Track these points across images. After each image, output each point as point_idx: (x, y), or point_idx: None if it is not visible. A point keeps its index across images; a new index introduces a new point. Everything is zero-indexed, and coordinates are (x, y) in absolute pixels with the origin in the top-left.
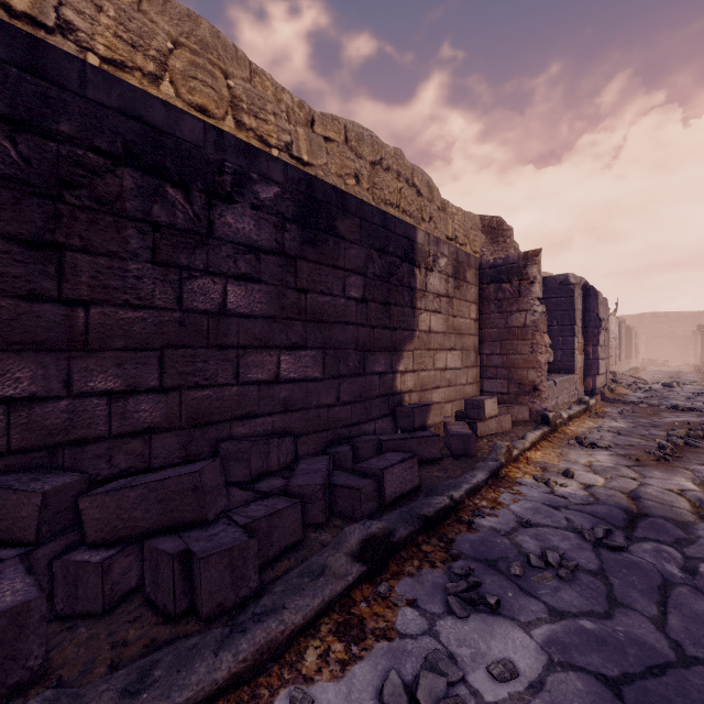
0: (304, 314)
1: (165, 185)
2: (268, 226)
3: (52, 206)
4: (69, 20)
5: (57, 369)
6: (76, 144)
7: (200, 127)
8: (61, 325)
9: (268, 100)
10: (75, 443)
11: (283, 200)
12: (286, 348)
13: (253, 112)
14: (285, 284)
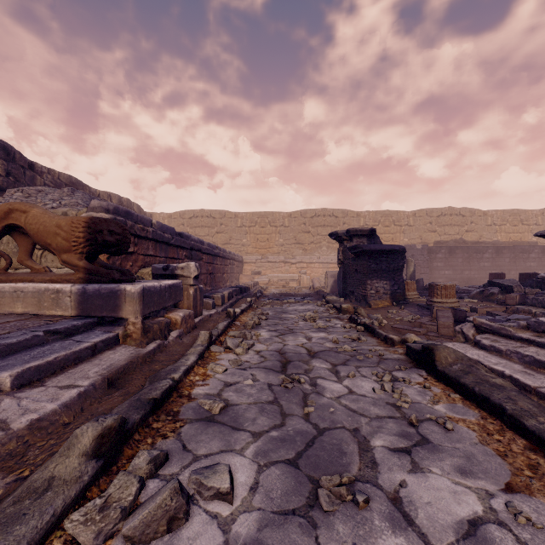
0: (542, 265)
1: (524, 254)
2: (536, 255)
3: (515, 259)
4: (494, 223)
5: (515, 272)
6: (516, 253)
7: (527, 246)
8: (515, 268)
9: (529, 216)
10: (516, 278)
11: (538, 251)
12: (539, 270)
13: (526, 220)
14: (539, 262)
